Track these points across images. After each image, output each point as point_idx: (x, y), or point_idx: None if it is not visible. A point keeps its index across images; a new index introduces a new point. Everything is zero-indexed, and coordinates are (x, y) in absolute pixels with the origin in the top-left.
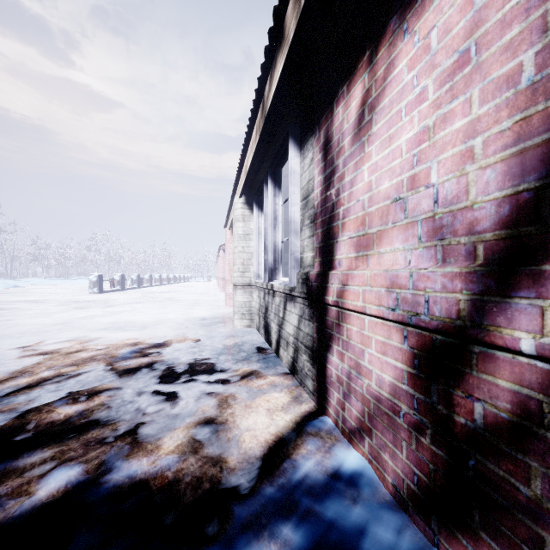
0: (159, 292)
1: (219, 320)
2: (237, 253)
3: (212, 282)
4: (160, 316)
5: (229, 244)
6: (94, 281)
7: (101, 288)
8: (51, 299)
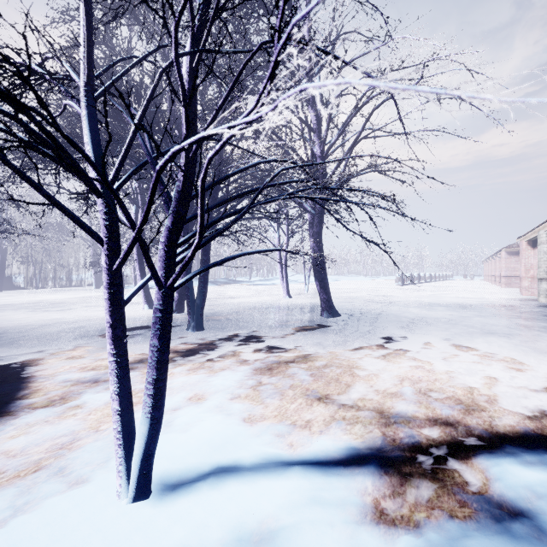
0: (442, 286)
1: (524, 300)
2: (542, 261)
3: (477, 280)
4: (477, 296)
5: (524, 252)
6: (399, 277)
7: (403, 282)
8: (383, 287)
